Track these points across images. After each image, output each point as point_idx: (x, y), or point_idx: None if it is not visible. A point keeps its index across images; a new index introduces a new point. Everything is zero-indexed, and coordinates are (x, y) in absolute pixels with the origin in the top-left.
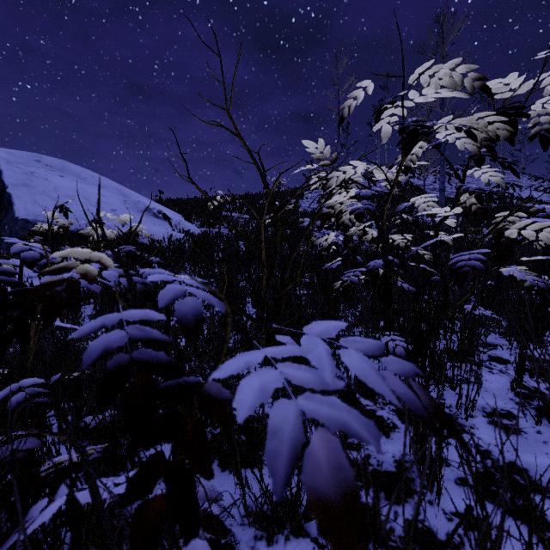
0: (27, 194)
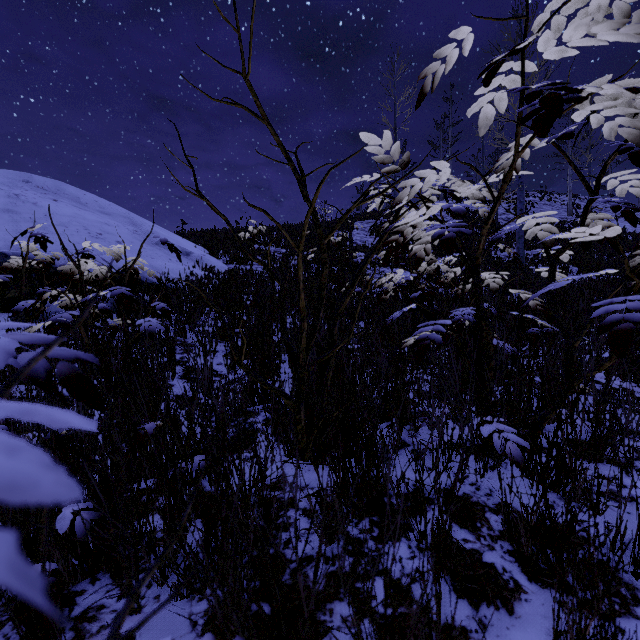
0: (8, 222)
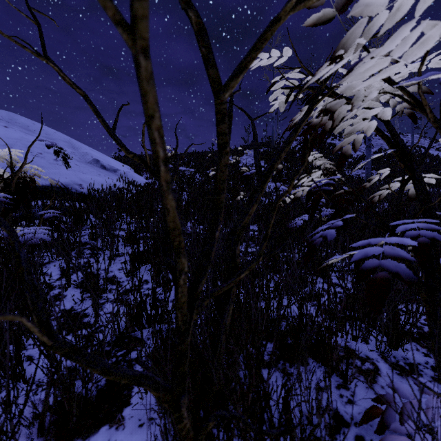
0: None
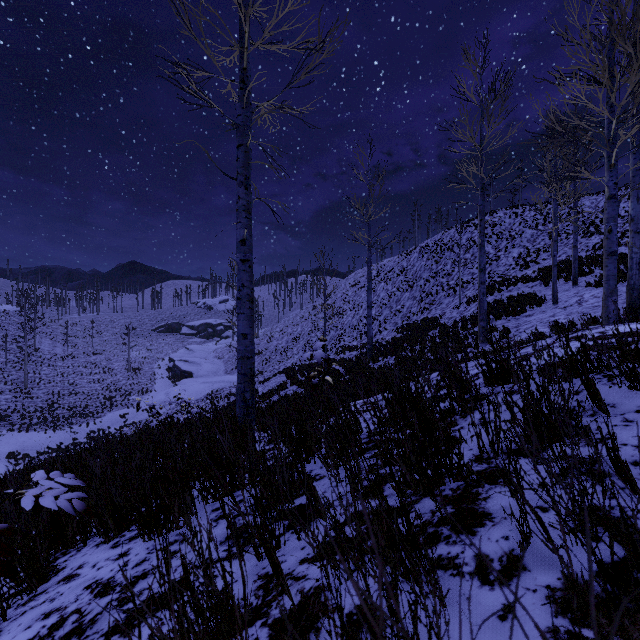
0: None
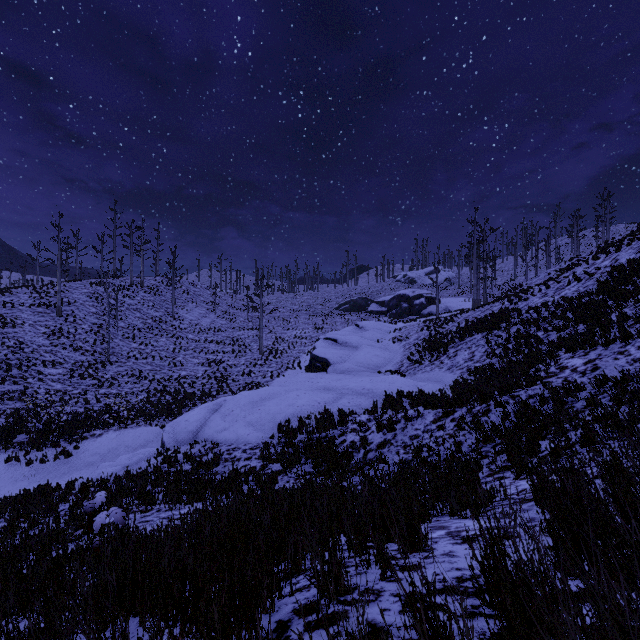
0: None
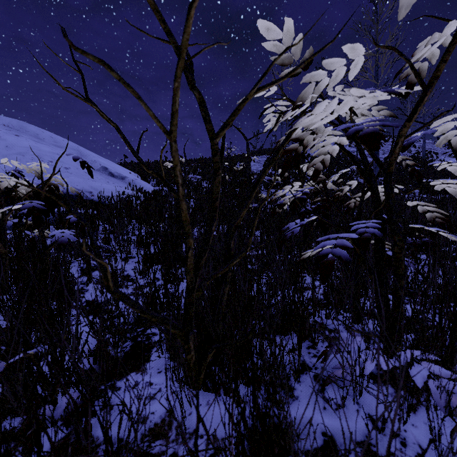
0: None
